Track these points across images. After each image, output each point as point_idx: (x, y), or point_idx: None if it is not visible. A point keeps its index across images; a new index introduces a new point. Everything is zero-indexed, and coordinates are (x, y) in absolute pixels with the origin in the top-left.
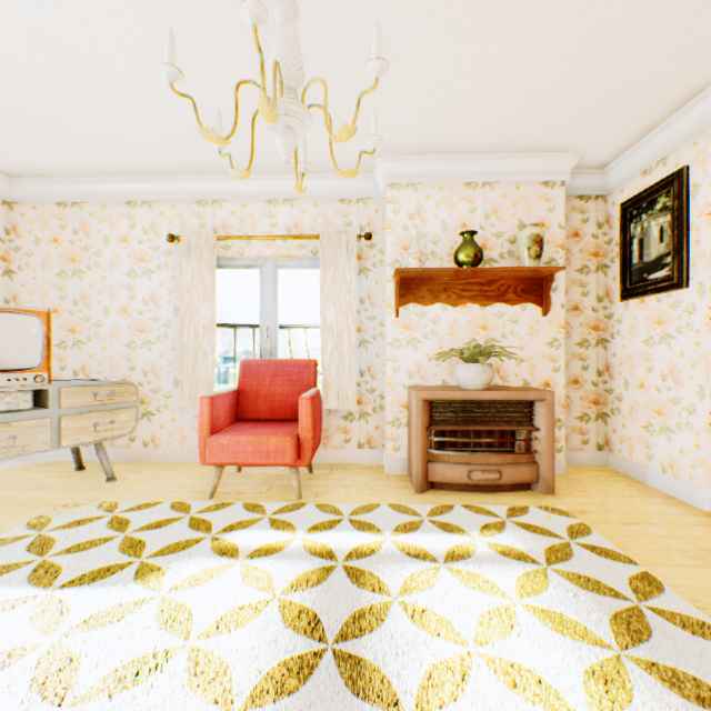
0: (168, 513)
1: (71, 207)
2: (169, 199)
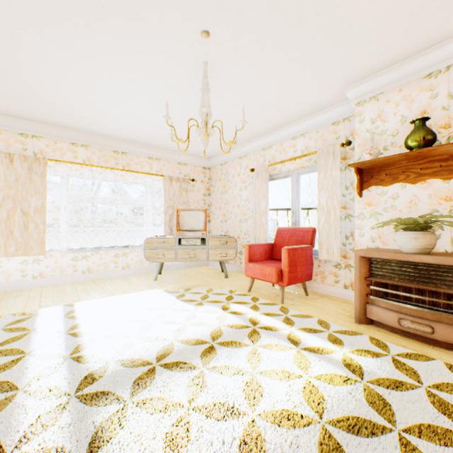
0: (227, 292)
1: (224, 165)
2: (252, 152)
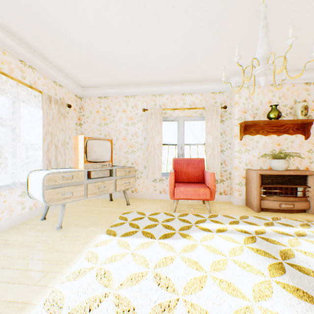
0: (165, 217)
1: (103, 98)
2: (142, 94)
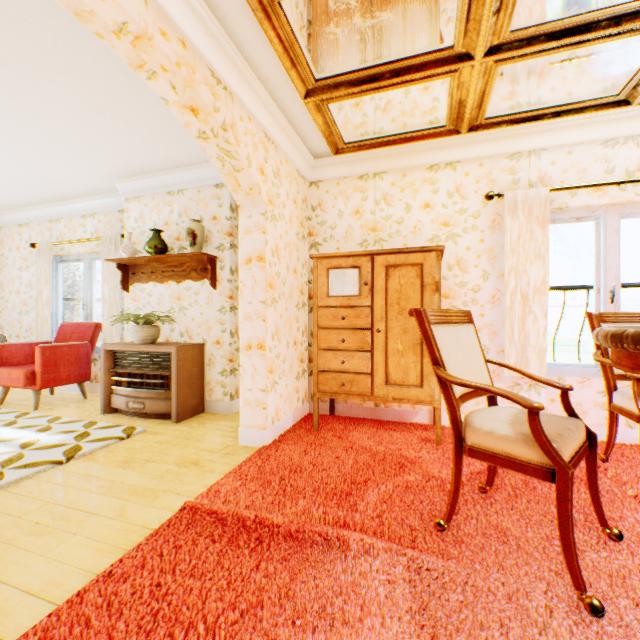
0: None
1: None
2: (36, 221)
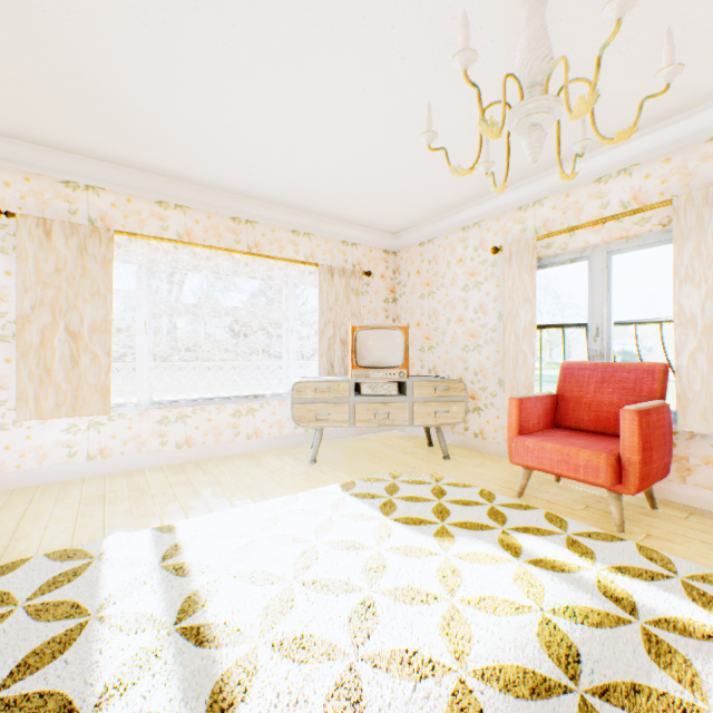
0: (475, 497)
1: (426, 244)
2: (493, 215)
